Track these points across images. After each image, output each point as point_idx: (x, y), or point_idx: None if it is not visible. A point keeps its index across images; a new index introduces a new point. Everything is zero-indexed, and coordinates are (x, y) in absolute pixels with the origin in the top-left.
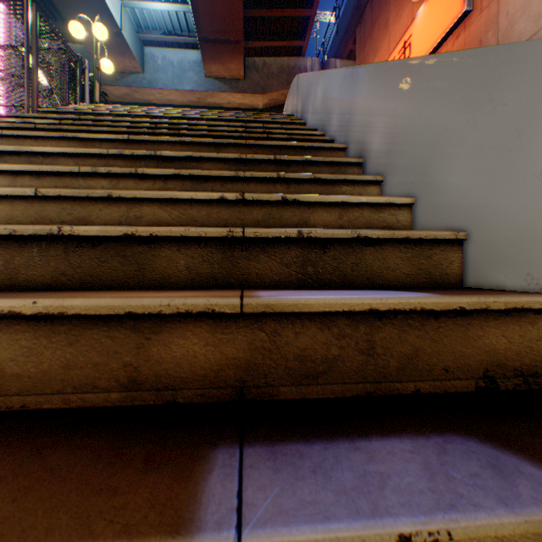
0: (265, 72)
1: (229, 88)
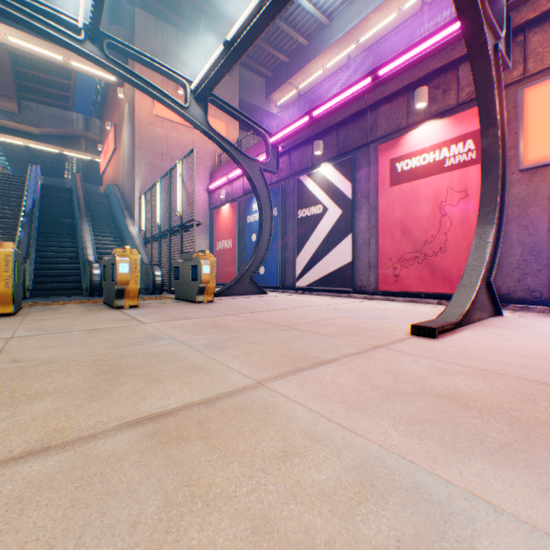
0: (40, 114)
1: (7, 117)
